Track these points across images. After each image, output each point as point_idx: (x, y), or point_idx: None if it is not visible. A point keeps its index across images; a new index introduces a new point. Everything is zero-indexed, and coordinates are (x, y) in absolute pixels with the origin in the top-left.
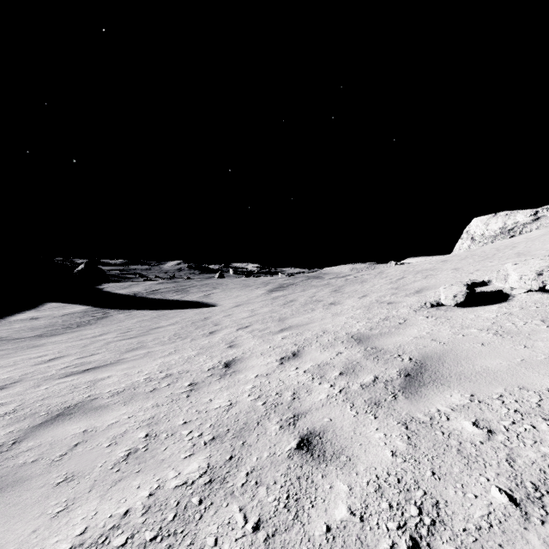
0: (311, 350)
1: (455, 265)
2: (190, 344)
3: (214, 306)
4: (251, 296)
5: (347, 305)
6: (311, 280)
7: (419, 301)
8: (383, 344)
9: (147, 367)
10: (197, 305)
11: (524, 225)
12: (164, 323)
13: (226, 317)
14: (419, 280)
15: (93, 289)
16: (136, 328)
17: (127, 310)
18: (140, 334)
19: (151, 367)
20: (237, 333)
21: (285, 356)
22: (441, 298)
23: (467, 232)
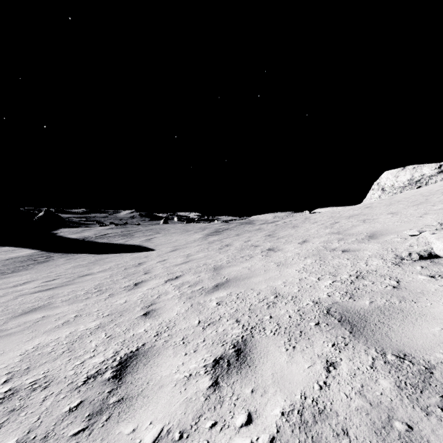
0: (268, 342)
1: (387, 210)
2: (102, 304)
3: (152, 250)
4: (189, 240)
5: (290, 252)
6: (244, 226)
7: (388, 249)
8: (413, 344)
9: (3, 360)
10: (137, 249)
11: (430, 177)
12: (96, 269)
13: (159, 263)
14: (358, 224)
15: (48, 234)
16: (65, 276)
17: (70, 253)
18: (61, 284)
19: (8, 360)
20: (163, 287)
21: (221, 355)
22: (436, 246)
23: (377, 184)
